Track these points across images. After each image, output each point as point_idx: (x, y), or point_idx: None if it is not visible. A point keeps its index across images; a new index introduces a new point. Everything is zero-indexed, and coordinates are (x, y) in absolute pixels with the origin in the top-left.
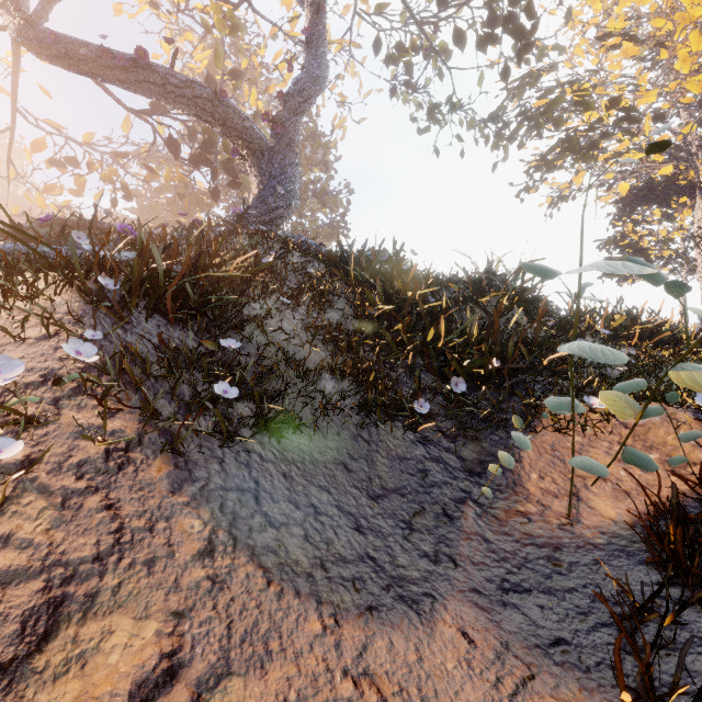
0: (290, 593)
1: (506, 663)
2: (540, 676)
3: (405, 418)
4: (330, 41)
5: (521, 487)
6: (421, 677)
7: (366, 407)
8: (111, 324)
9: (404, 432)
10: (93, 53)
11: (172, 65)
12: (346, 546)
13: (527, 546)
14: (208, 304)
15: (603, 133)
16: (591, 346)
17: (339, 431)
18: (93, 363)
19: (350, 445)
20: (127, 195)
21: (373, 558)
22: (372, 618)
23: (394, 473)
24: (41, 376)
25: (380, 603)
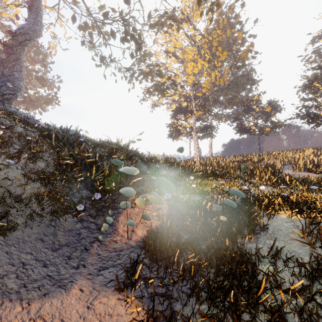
0: (7, 302)
1: (92, 293)
2: (101, 293)
3: (74, 212)
4: (46, 6)
5: (117, 231)
6: (61, 309)
7: (54, 212)
8: None
9: (72, 219)
10: None
11: None
12: (37, 275)
13: (112, 253)
14: None
15: (166, 87)
16: (127, 190)
17: (39, 225)
18: None
19: (45, 230)
20: None
21: (50, 276)
22: (45, 297)
23: (66, 237)
24: None
25: (49, 291)
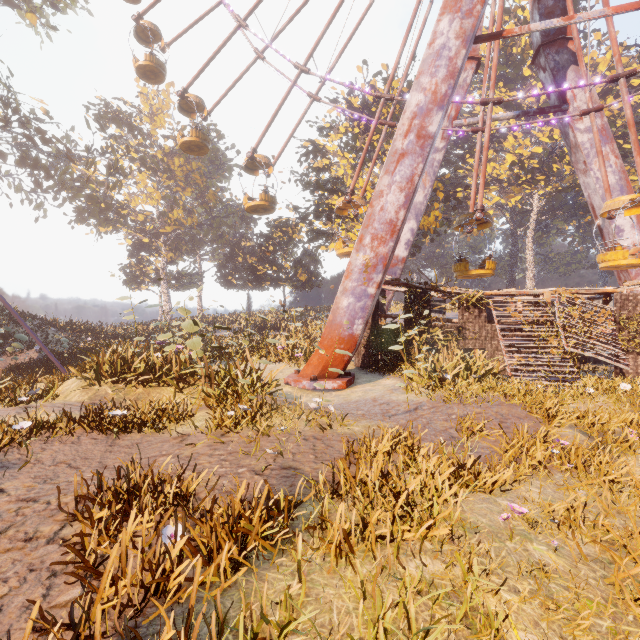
0: None
1: None
2: None
3: None
4: None
5: None
6: None
7: None
8: None
9: None
10: None
11: None
12: None
13: None
14: None
15: (108, 218)
16: None
17: None
18: None
19: None
20: None
21: None
22: None
23: None
24: None
25: None
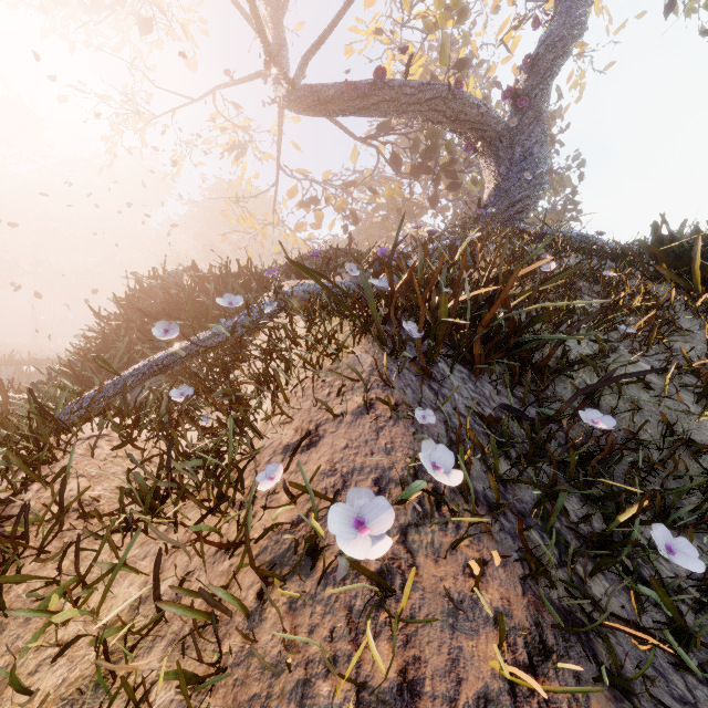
0: None
1: None
2: None
3: None
4: None
5: None
6: None
7: None
8: (417, 383)
9: None
10: (339, 91)
11: (406, 74)
12: None
13: None
14: (524, 345)
15: None
16: None
17: None
18: None
19: None
20: (355, 220)
21: None
22: None
23: None
24: (374, 482)
25: None
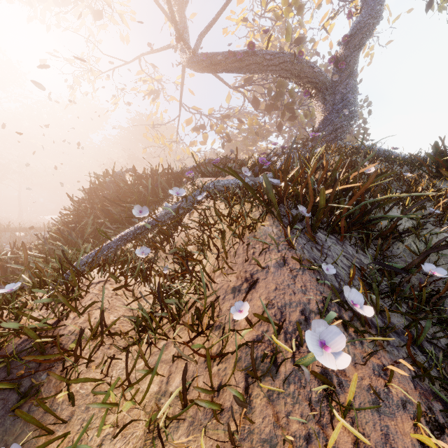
0: None
1: None
2: None
3: None
4: None
5: None
6: None
7: None
8: (309, 246)
9: None
10: (223, 57)
11: (267, 47)
12: None
13: None
14: (373, 221)
15: None
16: None
17: None
18: (326, 294)
19: None
20: (229, 139)
21: None
22: None
23: None
24: (300, 312)
25: None
